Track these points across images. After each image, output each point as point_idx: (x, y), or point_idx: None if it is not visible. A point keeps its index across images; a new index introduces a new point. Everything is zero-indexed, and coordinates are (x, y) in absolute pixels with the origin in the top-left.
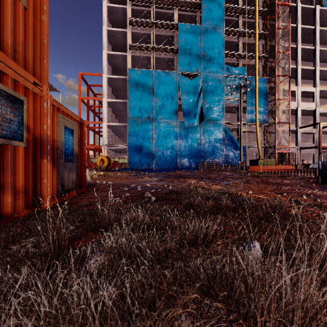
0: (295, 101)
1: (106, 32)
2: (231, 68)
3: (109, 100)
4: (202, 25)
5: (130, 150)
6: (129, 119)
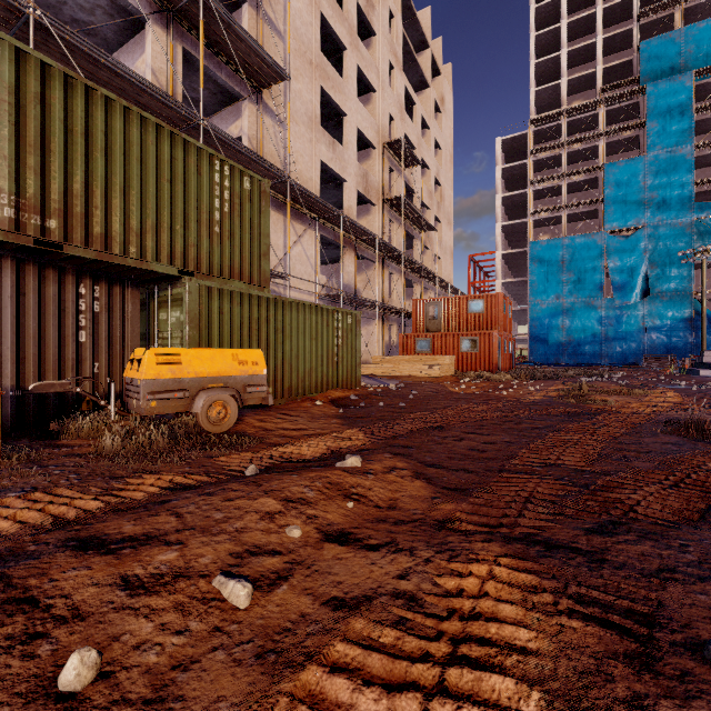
0: None
1: (499, 201)
2: (707, 205)
3: (504, 281)
4: (646, 155)
5: (532, 341)
6: (530, 303)
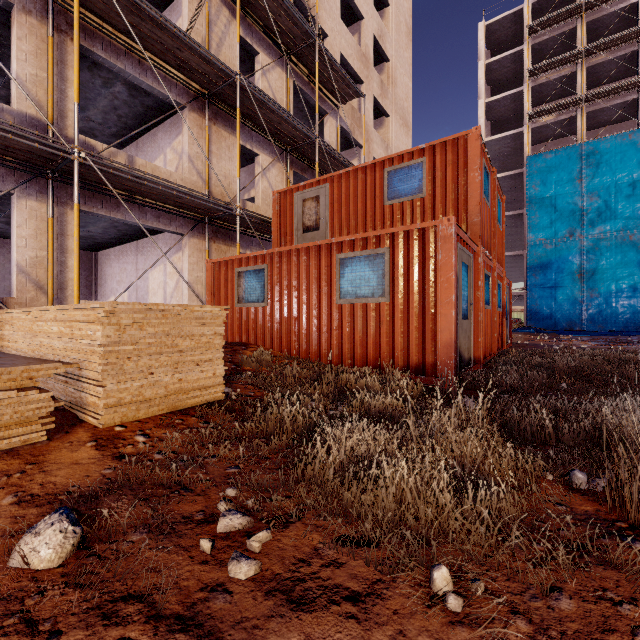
0: None
1: (483, 109)
2: None
3: None
4: None
5: (530, 298)
6: (527, 243)
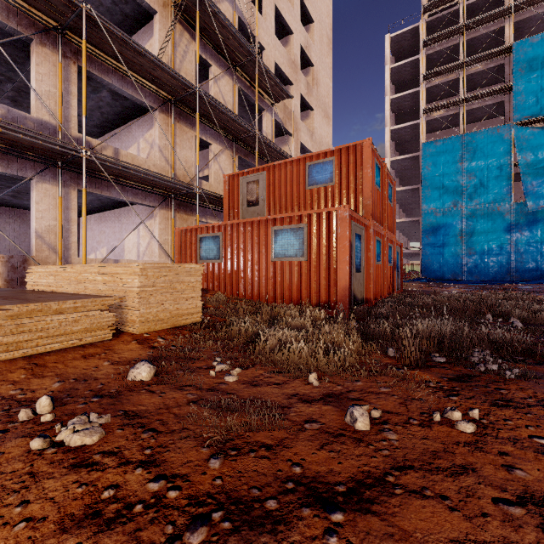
0: None
1: (388, 104)
2: None
3: None
4: None
5: (424, 255)
6: (422, 212)
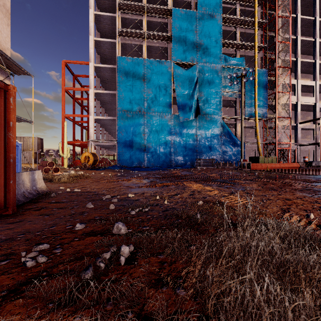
0: (295, 96)
1: (92, 16)
2: (229, 58)
3: (96, 91)
4: (197, 11)
5: (119, 147)
6: (118, 112)
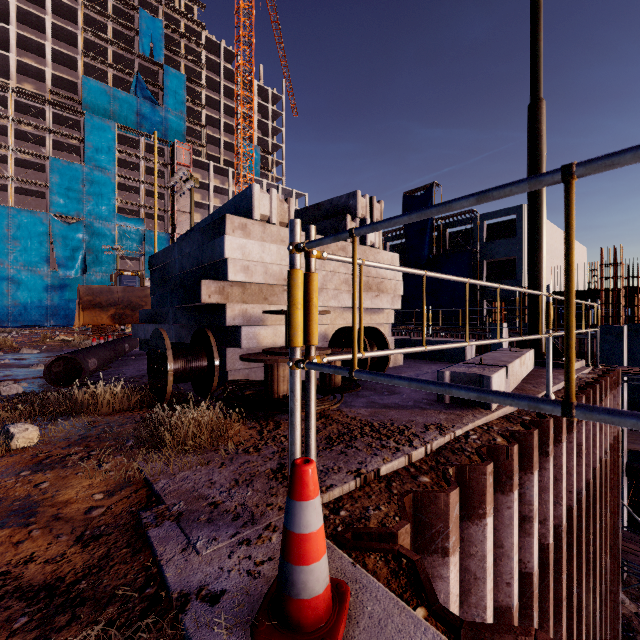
0: None
1: None
2: (125, 218)
3: None
4: (85, 166)
5: None
6: None
